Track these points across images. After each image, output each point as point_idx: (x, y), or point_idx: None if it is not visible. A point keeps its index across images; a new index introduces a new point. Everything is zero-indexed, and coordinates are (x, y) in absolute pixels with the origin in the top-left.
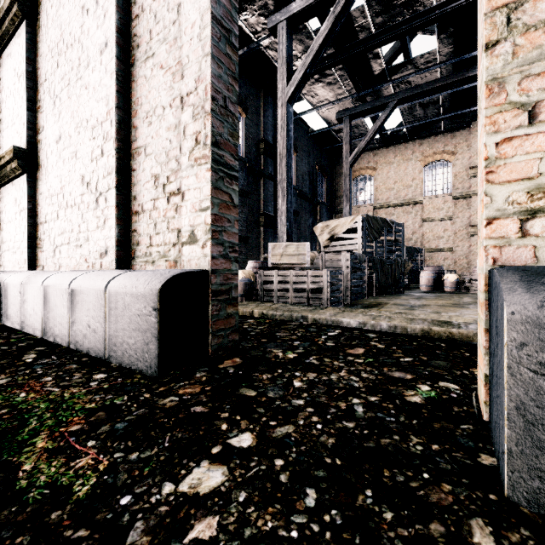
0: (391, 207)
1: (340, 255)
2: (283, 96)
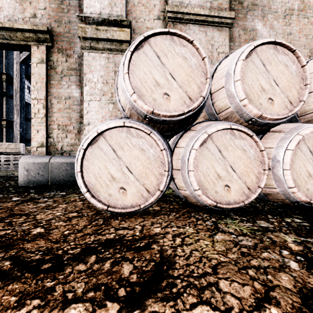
0: None
1: None
2: (17, 58)
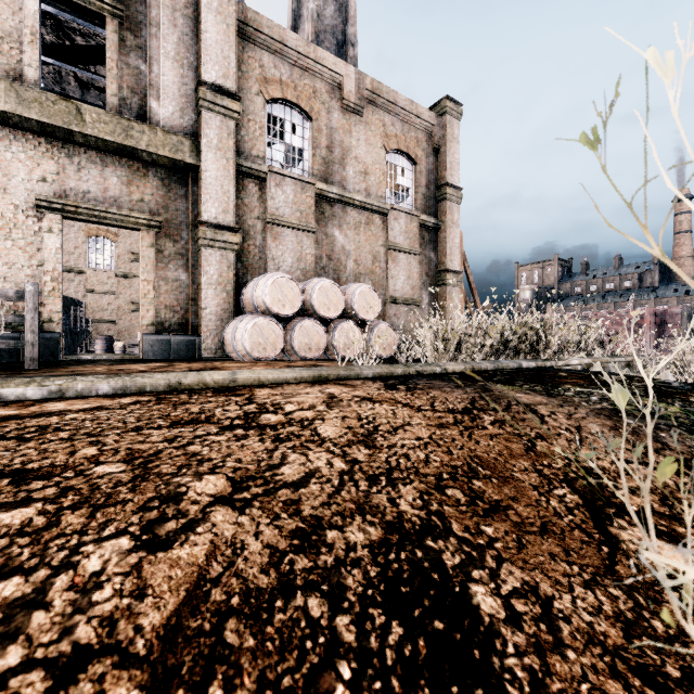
0: None
1: None
2: None
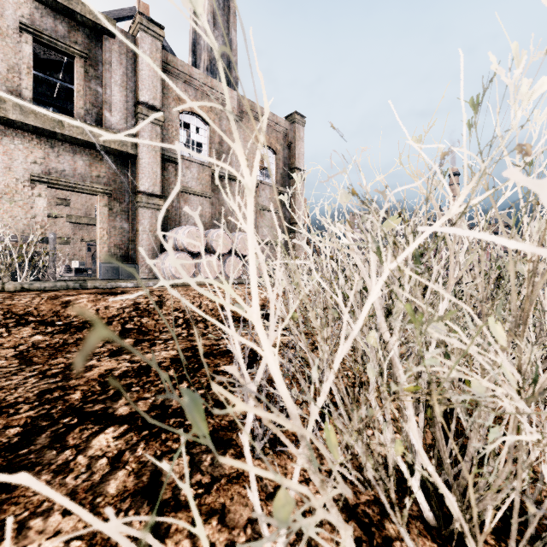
0: None
1: None
2: None
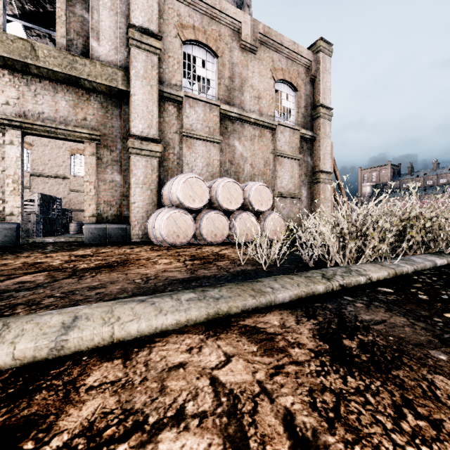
0: (46, 177)
1: (30, 215)
2: None
